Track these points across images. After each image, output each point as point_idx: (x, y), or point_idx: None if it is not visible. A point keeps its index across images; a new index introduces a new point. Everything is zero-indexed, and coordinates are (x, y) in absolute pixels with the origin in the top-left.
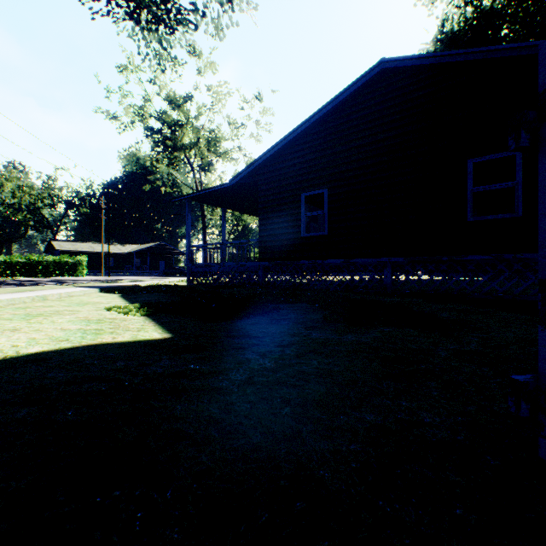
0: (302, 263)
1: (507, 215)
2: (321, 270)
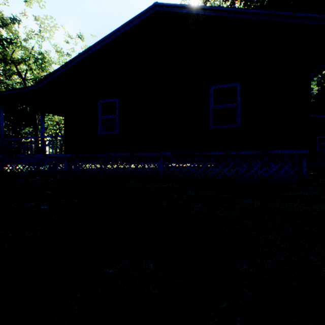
0: (99, 155)
1: (232, 125)
2: (114, 161)
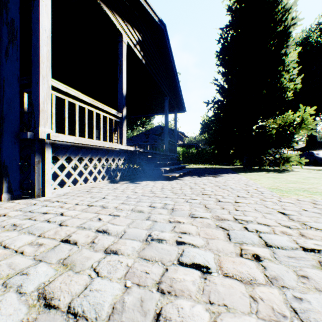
0: None
1: None
2: None
